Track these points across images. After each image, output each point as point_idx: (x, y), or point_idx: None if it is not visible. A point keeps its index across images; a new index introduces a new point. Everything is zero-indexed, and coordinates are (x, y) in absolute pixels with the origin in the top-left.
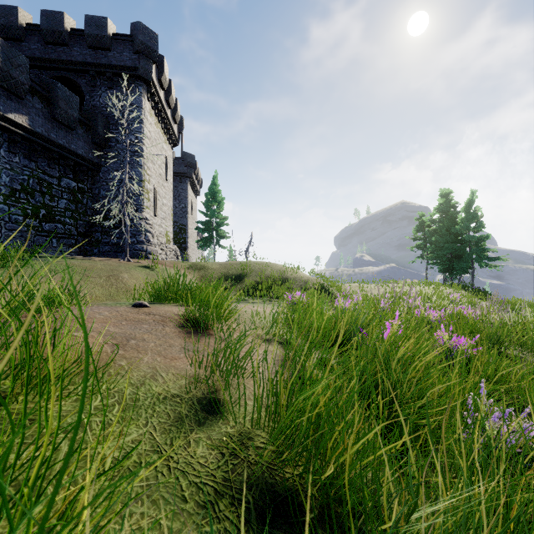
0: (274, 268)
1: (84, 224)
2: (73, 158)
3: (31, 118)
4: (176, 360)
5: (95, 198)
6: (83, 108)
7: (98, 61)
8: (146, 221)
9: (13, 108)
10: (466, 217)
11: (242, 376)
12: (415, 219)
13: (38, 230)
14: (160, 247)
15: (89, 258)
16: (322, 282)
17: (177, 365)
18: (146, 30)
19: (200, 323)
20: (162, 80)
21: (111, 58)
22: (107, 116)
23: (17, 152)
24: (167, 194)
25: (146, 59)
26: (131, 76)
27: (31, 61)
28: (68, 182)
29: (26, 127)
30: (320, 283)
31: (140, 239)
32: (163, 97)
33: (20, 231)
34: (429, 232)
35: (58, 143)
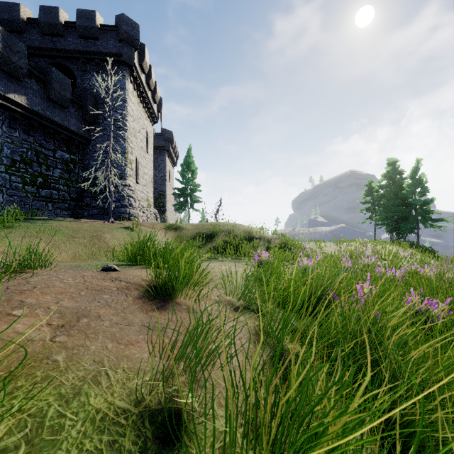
0: (241, 228)
1: (76, 190)
2: (66, 133)
3: (29, 98)
4: (132, 346)
5: (85, 168)
6: (75, 89)
7: (87, 49)
8: (129, 188)
9: (13, 89)
10: (412, 183)
11: (211, 366)
12: (365, 185)
13: (36, 196)
14: (142, 210)
15: (78, 220)
16: (284, 241)
17: (131, 354)
18: (129, 21)
19: (168, 289)
20: (143, 65)
21: (99, 46)
22: (95, 97)
23: (17, 127)
24: (148, 165)
25: (129, 47)
26: (116, 61)
27: (31, 50)
28: (62, 154)
29: (24, 106)
30: (282, 242)
31: (124, 203)
32: (145, 80)
33: (20, 197)
34: (377, 196)
35: (53, 120)
